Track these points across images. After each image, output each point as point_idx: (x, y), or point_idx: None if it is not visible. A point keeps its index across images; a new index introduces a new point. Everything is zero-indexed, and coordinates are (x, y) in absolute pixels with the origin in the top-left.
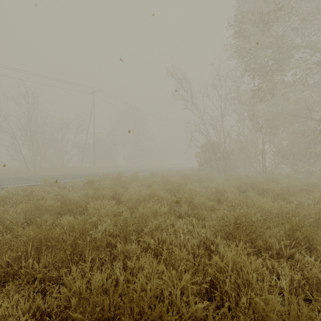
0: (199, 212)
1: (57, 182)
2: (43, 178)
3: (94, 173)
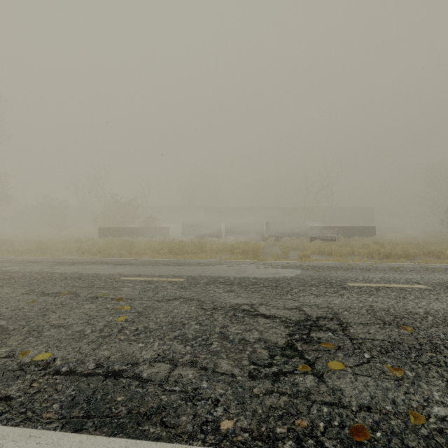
0: None
1: None
2: None
3: None
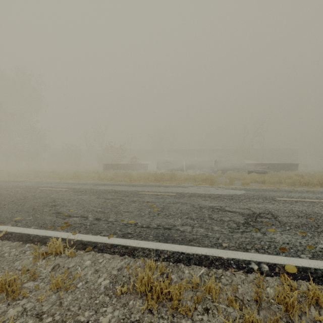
0: None
1: None
2: None
3: None
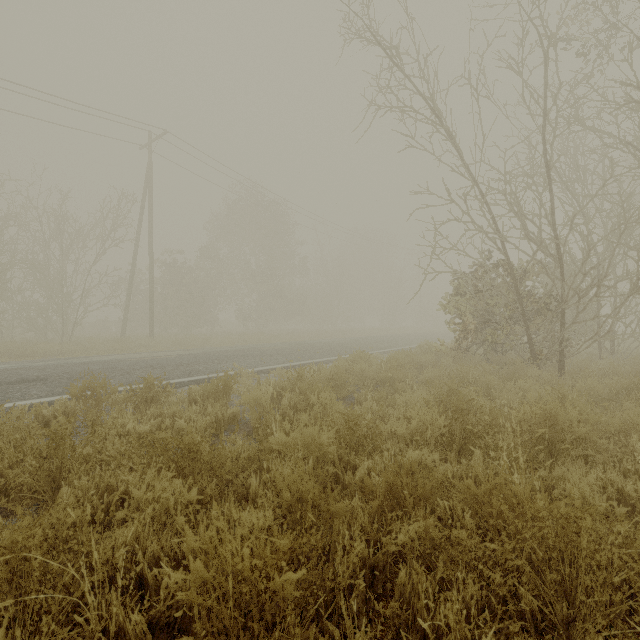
0: None
1: None
2: None
3: (100, 367)
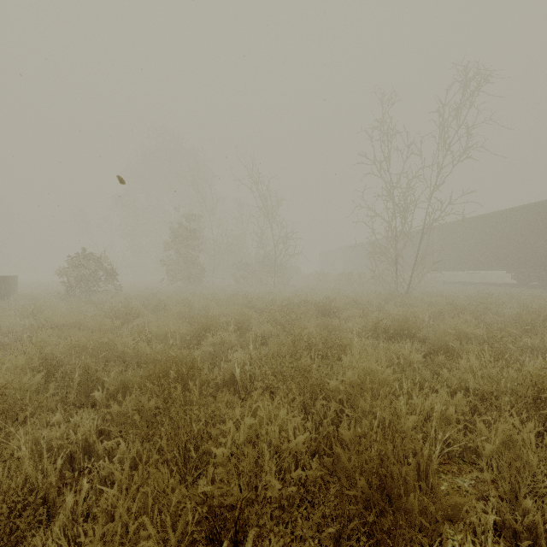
0: None
1: None
2: None
3: None
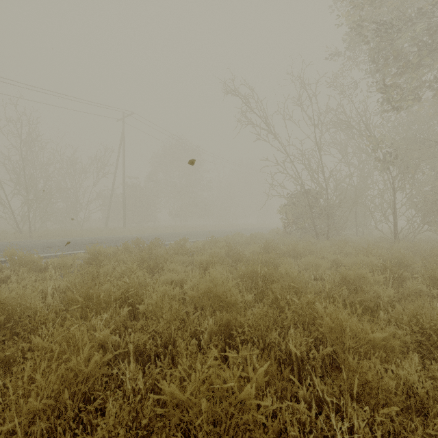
0: (363, 379)
1: (32, 259)
2: (29, 247)
3: (118, 239)
